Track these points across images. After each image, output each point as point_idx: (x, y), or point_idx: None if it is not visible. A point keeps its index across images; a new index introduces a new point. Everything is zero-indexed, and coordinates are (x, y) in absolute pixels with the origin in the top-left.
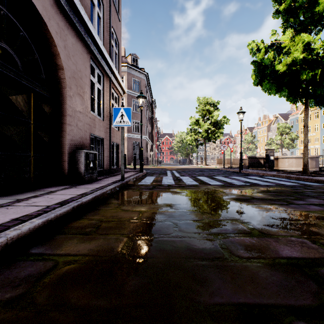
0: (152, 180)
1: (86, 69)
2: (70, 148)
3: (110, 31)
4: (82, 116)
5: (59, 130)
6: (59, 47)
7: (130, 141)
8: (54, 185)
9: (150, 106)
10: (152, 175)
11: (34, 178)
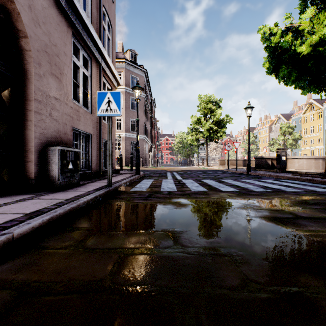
0: (149, 184)
1: (66, 45)
2: (39, 143)
3: (100, 8)
4: (60, 104)
5: (24, 119)
6: (19, 5)
7: (128, 141)
8: (13, 194)
9: (149, 105)
10: (150, 178)
11: None
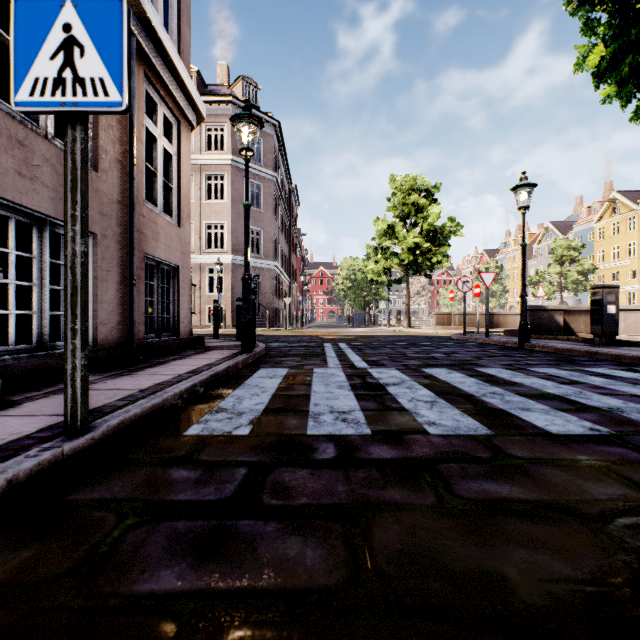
0: (270, 394)
1: None
2: None
3: None
4: None
5: None
6: None
7: (240, 273)
8: None
9: (286, 200)
10: (280, 362)
11: None
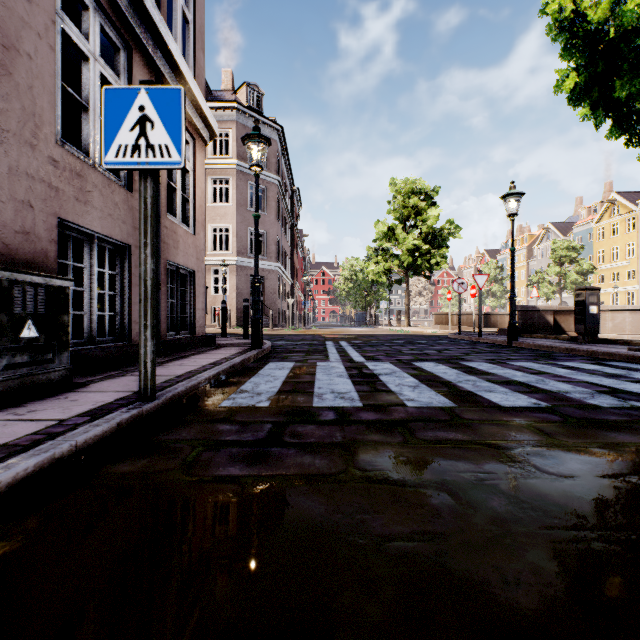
0: (281, 381)
1: None
2: None
3: None
4: (1, 141)
5: None
6: None
7: (244, 274)
8: None
9: (289, 202)
10: (286, 357)
11: None
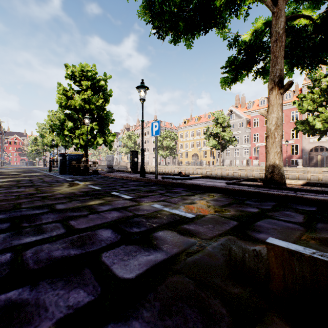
0: None
1: None
2: None
3: None
4: None
5: None
6: None
7: None
8: None
9: None
10: None
11: None
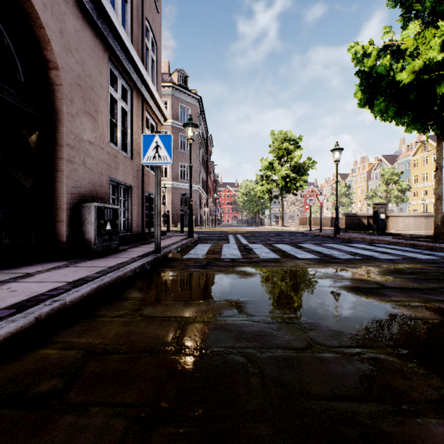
0: (206, 250)
1: (102, 75)
2: (72, 199)
3: (142, 23)
4: (94, 149)
5: (53, 170)
6: (49, 31)
7: (177, 193)
8: (41, 261)
9: (205, 144)
10: (207, 242)
11: (3, 251)
